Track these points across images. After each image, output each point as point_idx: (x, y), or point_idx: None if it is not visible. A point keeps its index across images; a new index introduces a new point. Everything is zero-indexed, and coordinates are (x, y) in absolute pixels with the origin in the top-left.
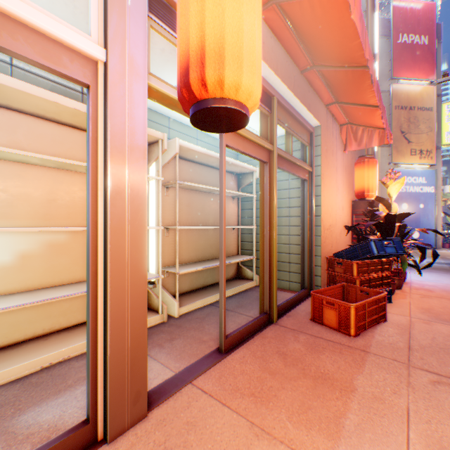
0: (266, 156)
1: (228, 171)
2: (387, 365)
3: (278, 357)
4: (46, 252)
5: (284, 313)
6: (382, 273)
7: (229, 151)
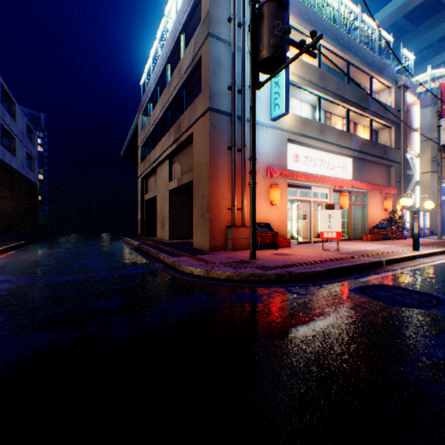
0: (349, 204)
1: (336, 203)
2: (371, 242)
3: (351, 241)
4: (305, 224)
5: (354, 240)
6: (384, 232)
7: (336, 196)
